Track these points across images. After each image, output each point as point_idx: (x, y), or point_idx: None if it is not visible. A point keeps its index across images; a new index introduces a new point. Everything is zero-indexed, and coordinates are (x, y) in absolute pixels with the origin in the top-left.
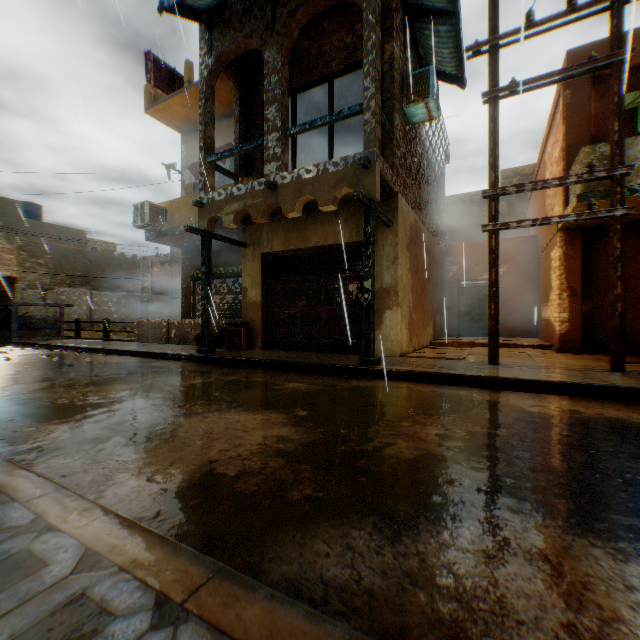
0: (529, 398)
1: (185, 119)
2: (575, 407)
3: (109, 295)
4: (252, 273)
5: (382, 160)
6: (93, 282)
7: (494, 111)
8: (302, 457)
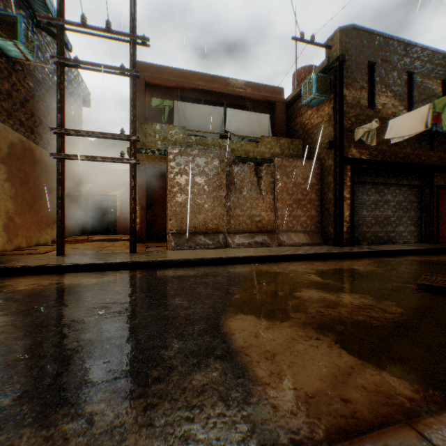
0: (45, 278)
1: None
2: (66, 280)
3: None
4: None
5: None
6: None
7: (61, 73)
8: None
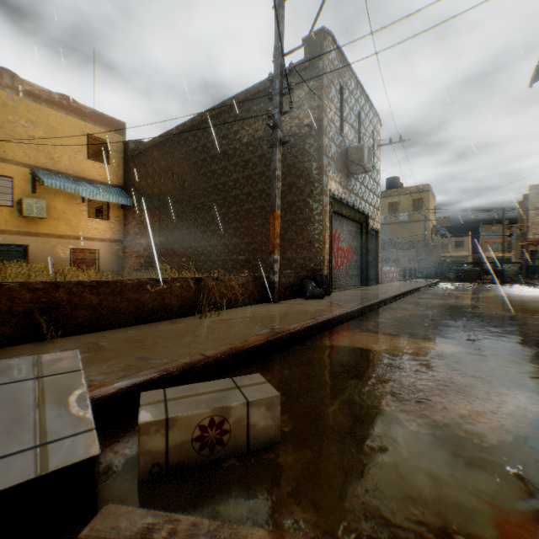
0: None
1: None
2: None
3: None
4: None
5: None
6: None
7: None
8: (444, 305)
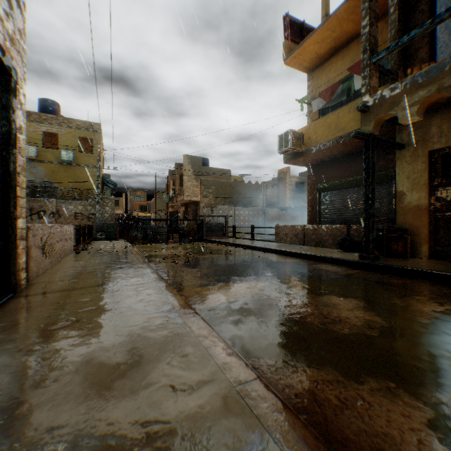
0: None
1: (314, 57)
2: None
3: (243, 209)
4: (411, 175)
5: None
6: (234, 201)
7: None
8: None
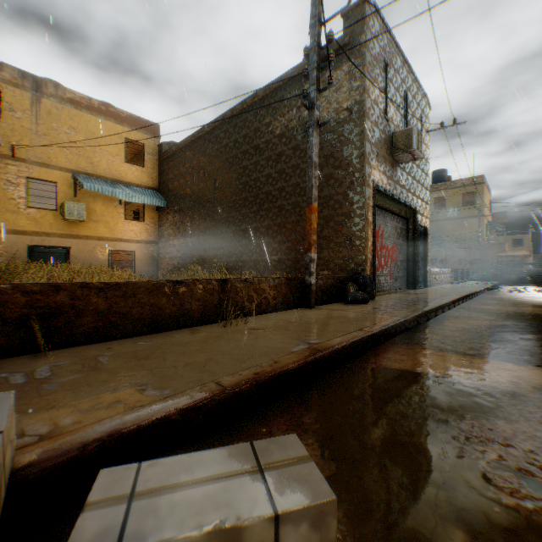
0: None
1: None
2: None
3: None
4: None
5: None
6: None
7: None
8: (519, 313)
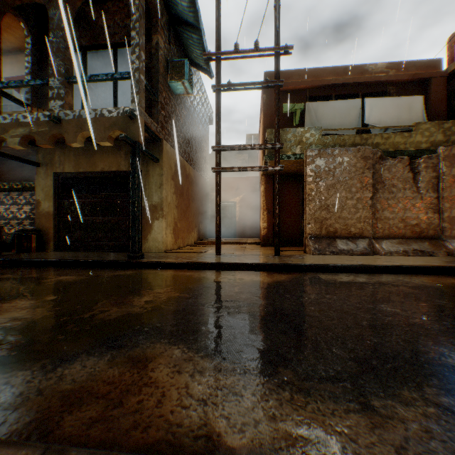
0: (225, 273)
1: None
2: (244, 276)
3: None
4: (46, 188)
5: (146, 115)
6: None
7: (219, 98)
8: (22, 330)
